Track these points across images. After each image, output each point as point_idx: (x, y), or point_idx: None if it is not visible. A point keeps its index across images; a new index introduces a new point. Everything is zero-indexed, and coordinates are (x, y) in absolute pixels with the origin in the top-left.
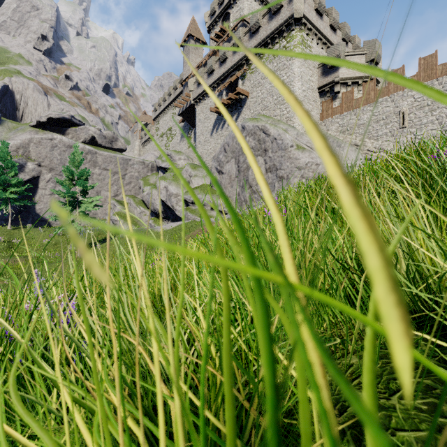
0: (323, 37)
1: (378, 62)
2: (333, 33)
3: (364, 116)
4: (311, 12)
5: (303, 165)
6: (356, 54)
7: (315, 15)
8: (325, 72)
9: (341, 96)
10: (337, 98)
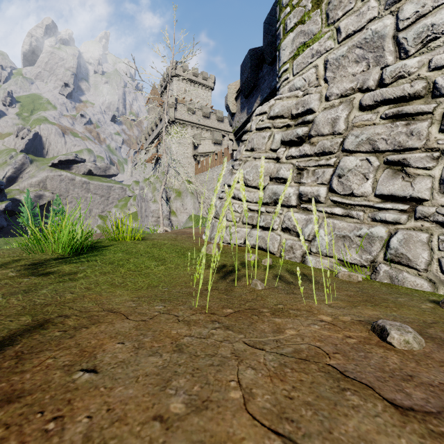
0: (197, 124)
1: (220, 143)
2: (207, 119)
3: (206, 177)
4: (183, 114)
5: (152, 211)
6: (207, 139)
7: (187, 114)
8: (194, 147)
9: (200, 163)
10: (200, 163)
